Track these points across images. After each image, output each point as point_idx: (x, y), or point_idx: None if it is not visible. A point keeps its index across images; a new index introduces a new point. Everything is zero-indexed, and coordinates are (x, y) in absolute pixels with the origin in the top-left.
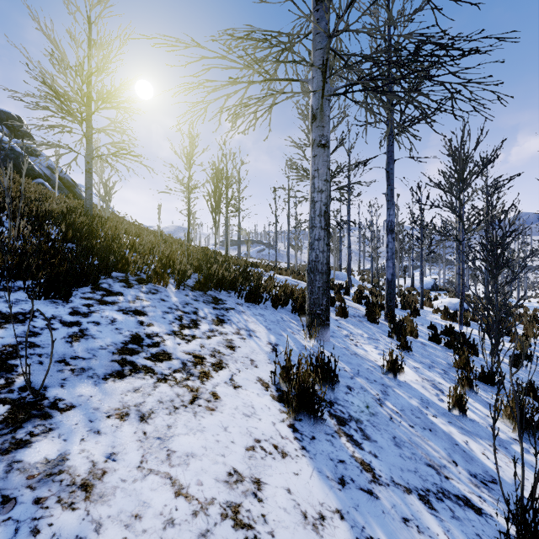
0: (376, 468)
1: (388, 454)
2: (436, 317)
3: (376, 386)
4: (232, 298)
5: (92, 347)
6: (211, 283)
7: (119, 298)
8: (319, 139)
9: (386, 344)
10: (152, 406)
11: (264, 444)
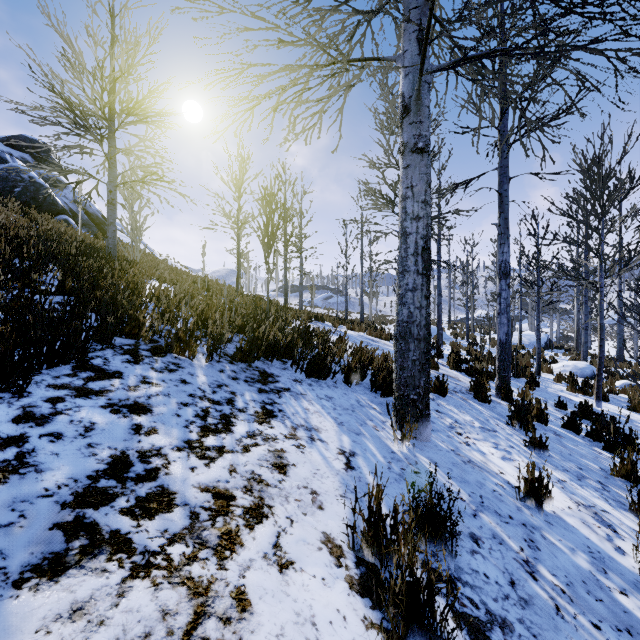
0: None
1: None
2: (560, 388)
3: (516, 531)
4: (287, 371)
5: (25, 494)
6: (259, 351)
7: (113, 383)
8: (414, 141)
9: (508, 439)
10: None
11: None
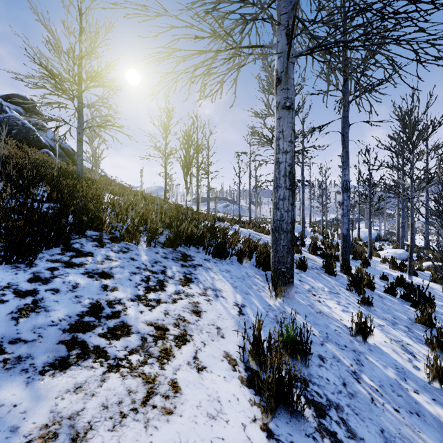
0: None
1: None
2: (385, 267)
3: (348, 354)
4: (200, 254)
5: (40, 323)
6: (181, 240)
7: (87, 259)
8: (284, 101)
9: (346, 299)
10: (91, 416)
11: None
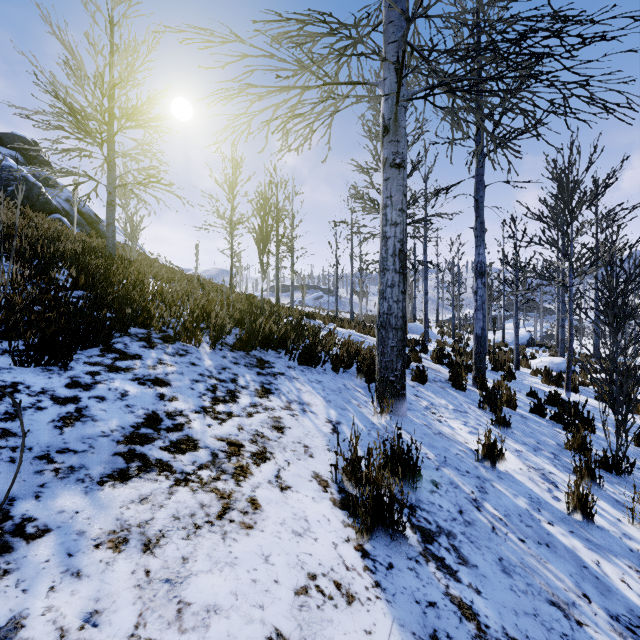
0: (481, 613)
1: (495, 587)
2: (536, 381)
3: (470, 481)
4: (281, 360)
5: (89, 434)
6: (256, 341)
7: (135, 363)
8: (393, 157)
9: (477, 419)
10: (162, 525)
11: (322, 581)
